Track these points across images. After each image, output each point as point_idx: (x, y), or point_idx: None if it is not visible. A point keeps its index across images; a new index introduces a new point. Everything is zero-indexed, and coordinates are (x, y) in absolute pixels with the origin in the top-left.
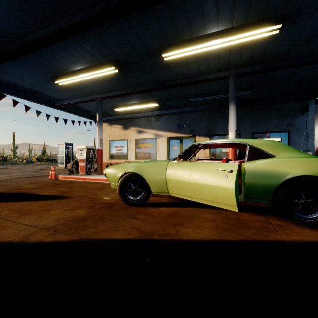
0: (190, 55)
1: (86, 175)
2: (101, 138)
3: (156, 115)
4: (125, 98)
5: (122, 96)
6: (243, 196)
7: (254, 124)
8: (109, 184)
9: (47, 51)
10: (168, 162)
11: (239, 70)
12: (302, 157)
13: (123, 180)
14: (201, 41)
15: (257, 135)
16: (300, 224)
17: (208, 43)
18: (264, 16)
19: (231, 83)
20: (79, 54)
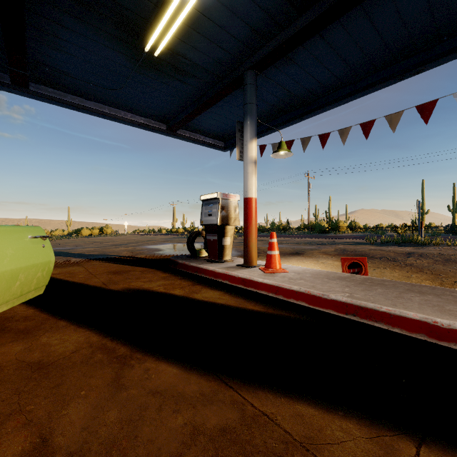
0: None
1: None
2: None
3: None
4: None
5: None
6: None
7: None
8: None
9: None
10: None
11: None
12: None
13: None
14: None
15: None
16: None
17: None
18: None
19: None
20: None
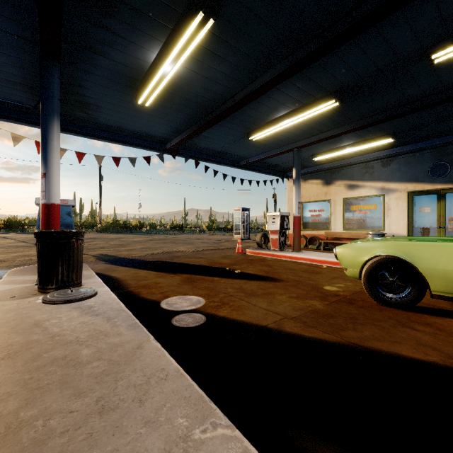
0: None
1: (279, 250)
2: (298, 202)
3: (383, 156)
4: (334, 140)
5: (332, 138)
6: None
7: None
8: (317, 265)
9: (251, 105)
10: None
11: None
12: None
13: (373, 266)
14: None
15: None
16: None
17: None
18: None
19: None
20: (287, 97)
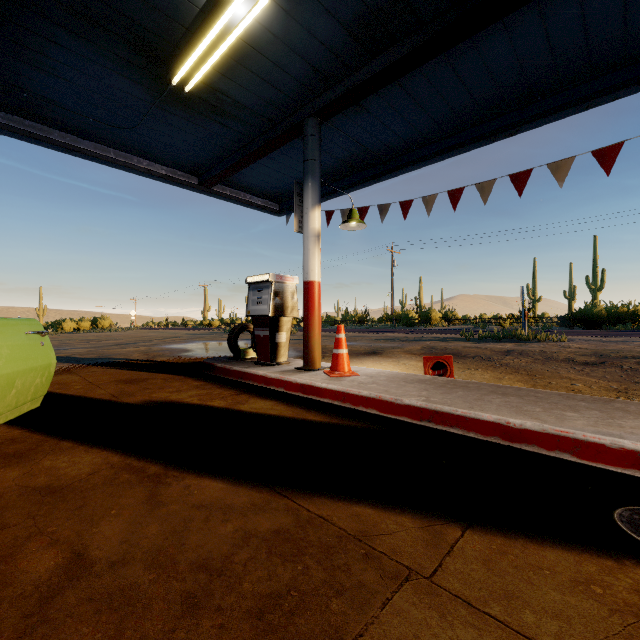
0: None
1: None
2: None
3: None
4: None
5: None
6: None
7: None
8: None
9: None
10: None
11: None
12: None
13: None
14: None
15: None
16: None
17: None
18: None
19: None
20: None
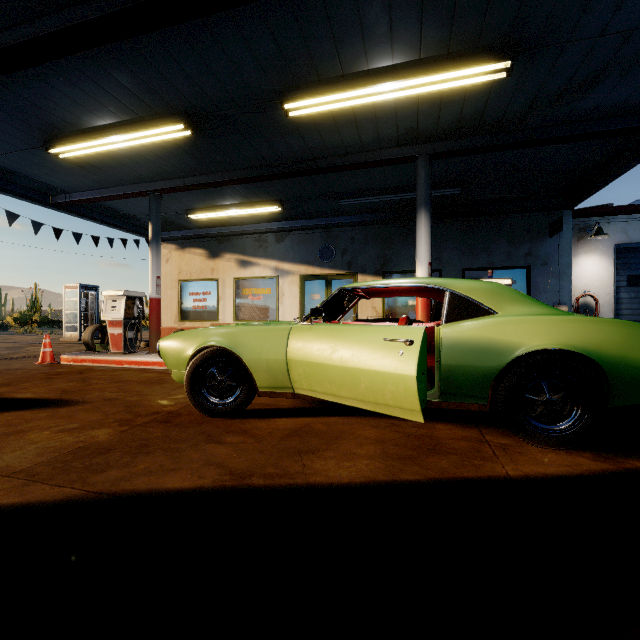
0: (340, 111)
1: (125, 353)
2: (157, 276)
3: (277, 229)
4: (211, 193)
5: (204, 188)
6: (438, 391)
7: (467, 253)
8: None
9: (28, 81)
10: (291, 325)
11: (437, 147)
12: (544, 314)
13: (198, 362)
14: (361, 83)
15: (471, 275)
16: (540, 443)
17: (375, 87)
18: (479, 42)
19: (422, 170)
20: (104, 93)
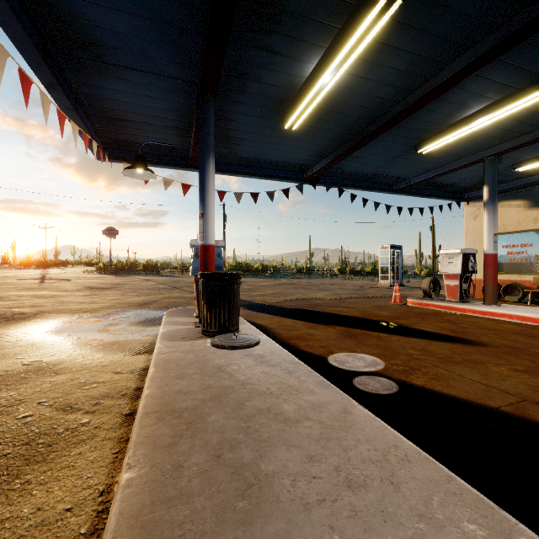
0: None
1: (460, 302)
2: (493, 233)
3: None
4: None
5: None
6: None
7: None
8: (535, 327)
9: (428, 106)
10: None
11: None
12: None
13: None
14: None
15: None
16: None
17: None
18: None
19: None
20: (489, 84)
